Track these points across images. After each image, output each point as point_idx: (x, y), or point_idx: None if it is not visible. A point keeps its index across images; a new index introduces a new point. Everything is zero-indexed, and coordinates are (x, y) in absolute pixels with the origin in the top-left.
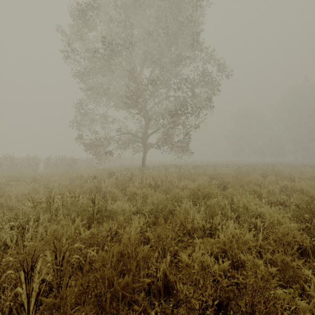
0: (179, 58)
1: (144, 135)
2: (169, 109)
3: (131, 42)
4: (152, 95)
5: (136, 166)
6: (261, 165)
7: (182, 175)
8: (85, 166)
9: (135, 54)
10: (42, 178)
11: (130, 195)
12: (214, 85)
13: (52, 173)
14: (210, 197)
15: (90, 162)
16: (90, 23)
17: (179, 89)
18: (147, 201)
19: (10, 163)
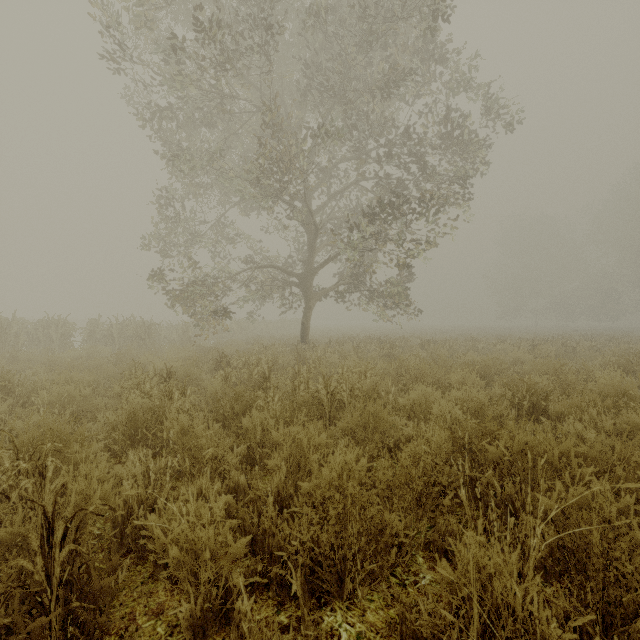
0: (391, 75)
1: (306, 268)
2: (364, 207)
3: (269, 27)
4: (324, 176)
5: (287, 339)
6: (579, 337)
7: (403, 367)
8: (176, 339)
9: (286, 82)
10: (47, 374)
11: (253, 441)
12: (474, 145)
13: (84, 359)
14: (532, 467)
15: (185, 330)
16: (179, 7)
17: (390, 156)
18: (303, 486)
19: (0, 333)
